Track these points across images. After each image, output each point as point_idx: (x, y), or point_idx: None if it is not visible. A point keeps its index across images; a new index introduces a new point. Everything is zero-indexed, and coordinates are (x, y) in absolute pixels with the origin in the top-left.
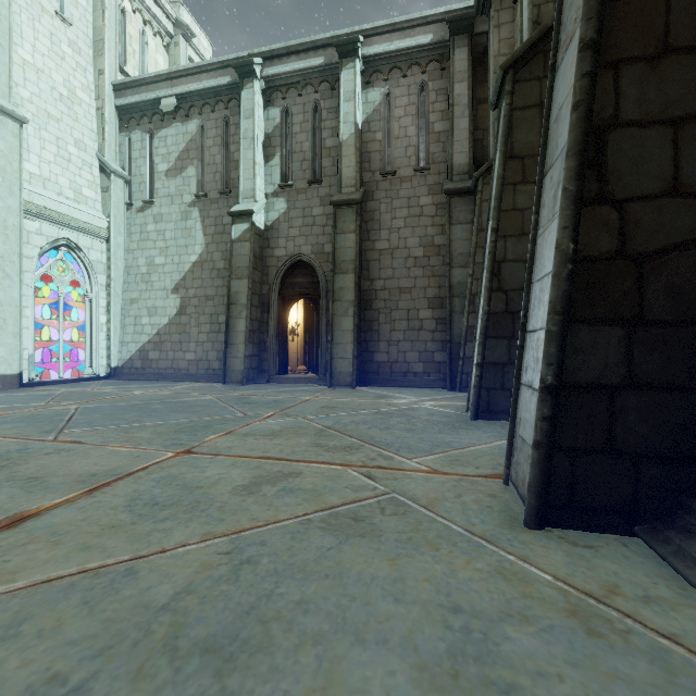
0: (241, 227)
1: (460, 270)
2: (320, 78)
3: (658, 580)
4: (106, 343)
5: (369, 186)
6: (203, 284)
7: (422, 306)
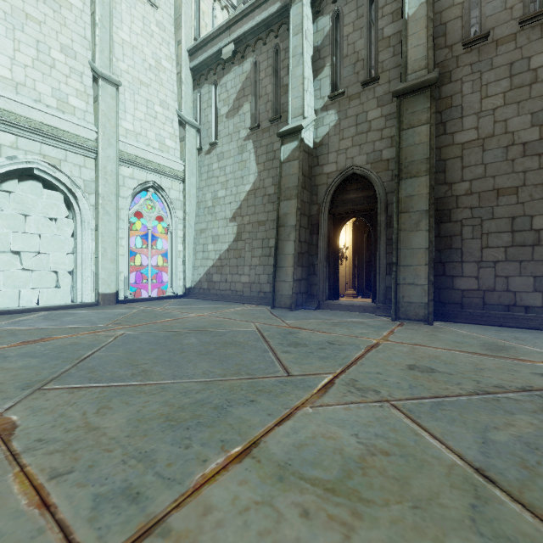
0: (290, 147)
1: None
2: None
3: None
4: (182, 267)
5: (444, 66)
6: (256, 210)
7: (538, 210)
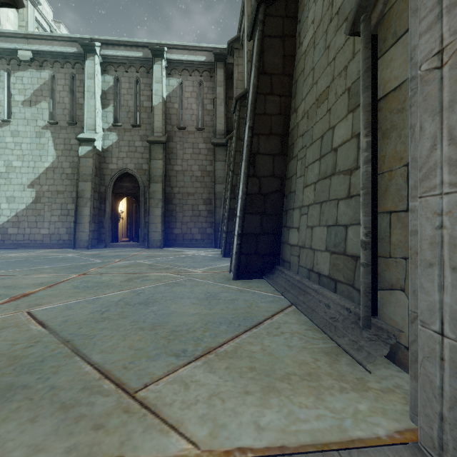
0: (86, 148)
1: (220, 185)
2: (140, 64)
3: (263, 284)
4: None
5: (170, 133)
6: (55, 183)
7: (200, 203)
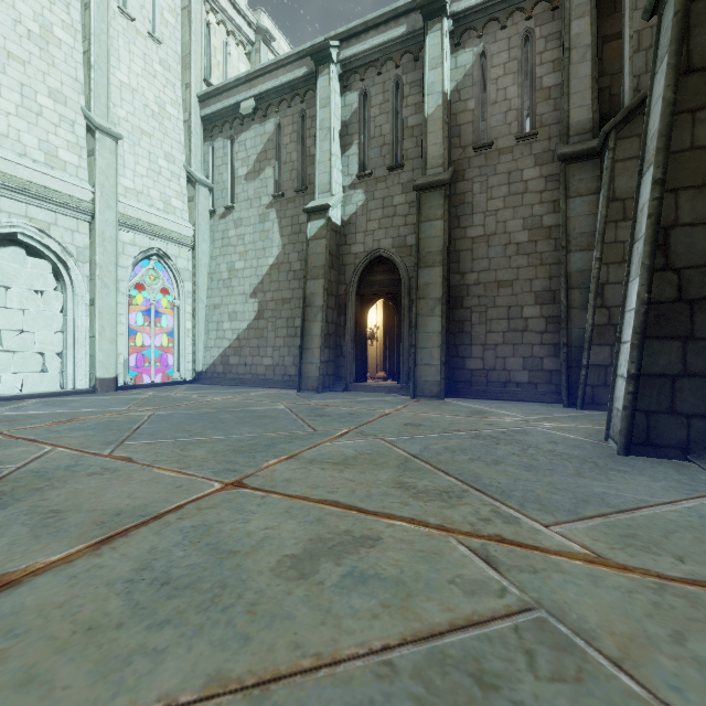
0: (317, 224)
1: (581, 254)
2: (401, 50)
3: None
4: (192, 348)
5: (459, 164)
6: (280, 287)
7: (527, 301)
